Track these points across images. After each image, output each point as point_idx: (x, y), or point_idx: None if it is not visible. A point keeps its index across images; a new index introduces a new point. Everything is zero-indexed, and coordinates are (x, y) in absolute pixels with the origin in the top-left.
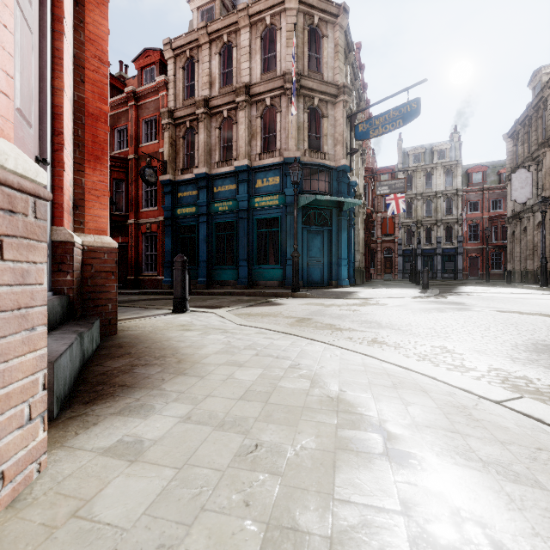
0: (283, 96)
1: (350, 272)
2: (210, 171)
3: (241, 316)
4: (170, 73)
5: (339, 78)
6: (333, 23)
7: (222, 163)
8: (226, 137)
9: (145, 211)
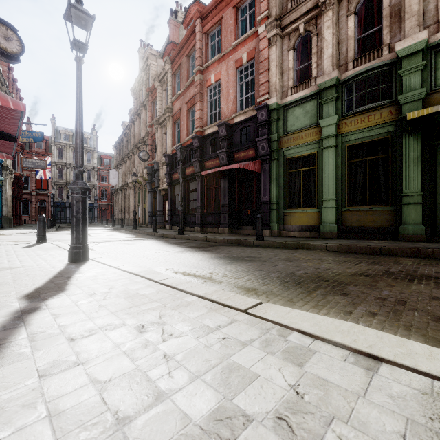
0: None
1: None
2: None
3: None
4: None
5: None
6: None
7: None
8: None
9: None
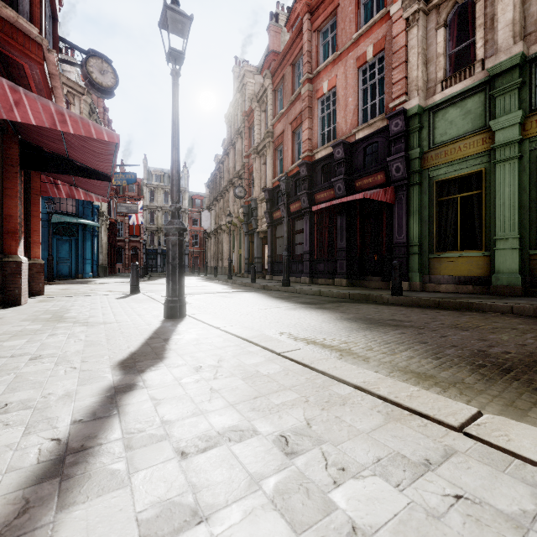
0: None
1: (94, 268)
2: None
3: None
4: None
5: None
6: (79, 97)
7: None
8: None
9: None
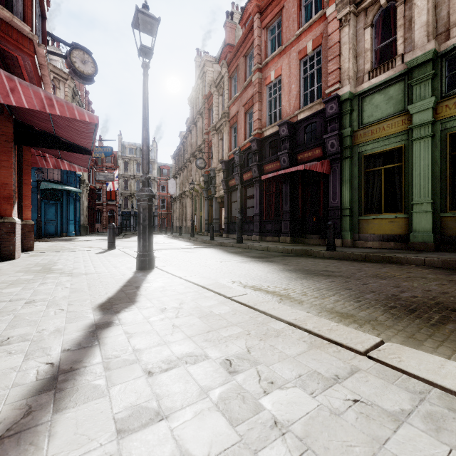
0: None
1: (76, 228)
2: None
3: None
4: None
5: None
6: (64, 82)
7: None
8: None
9: None
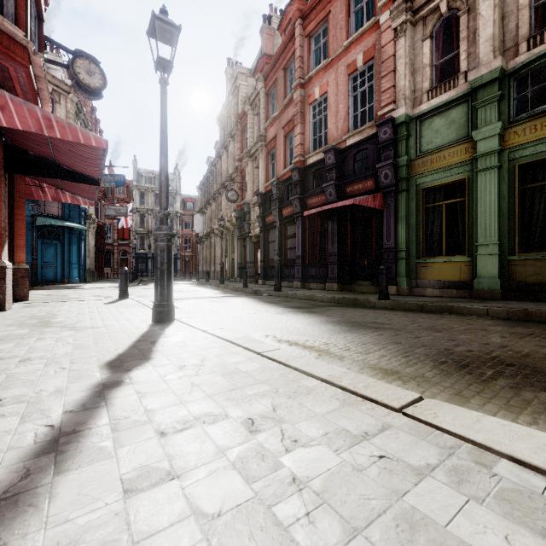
0: None
1: (81, 273)
2: None
3: None
4: None
5: None
6: (65, 95)
7: None
8: None
9: None
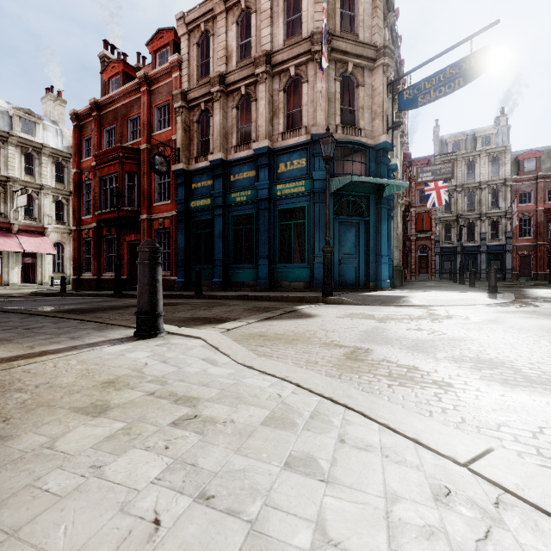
0: (310, 63)
1: (389, 272)
2: (226, 157)
3: (250, 341)
4: (183, 51)
5: (377, 39)
6: None
7: (239, 147)
8: (244, 117)
9: (158, 206)
